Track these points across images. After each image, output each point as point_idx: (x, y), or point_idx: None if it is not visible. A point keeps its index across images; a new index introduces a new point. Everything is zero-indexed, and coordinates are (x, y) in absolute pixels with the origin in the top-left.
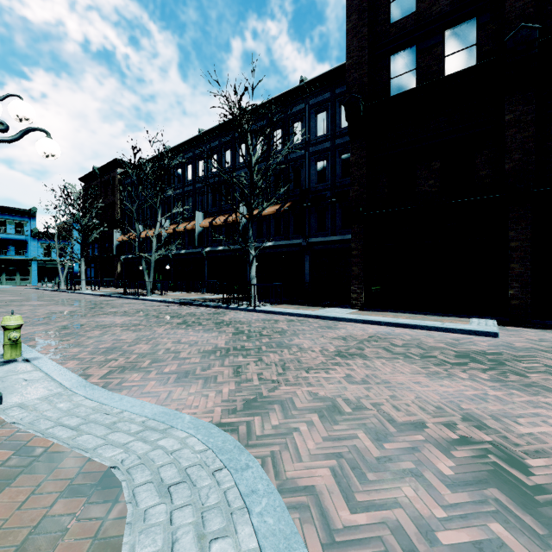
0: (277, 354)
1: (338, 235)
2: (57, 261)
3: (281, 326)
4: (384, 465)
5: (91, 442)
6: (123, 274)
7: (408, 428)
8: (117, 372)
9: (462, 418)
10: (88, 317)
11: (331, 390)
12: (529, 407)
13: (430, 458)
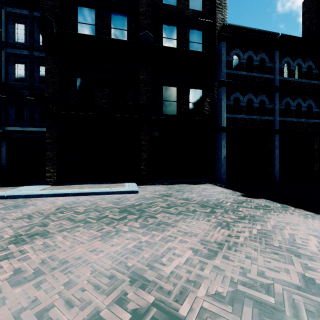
0: None
1: (36, 127)
2: None
3: None
4: None
5: None
6: None
7: None
8: None
9: (130, 281)
10: None
11: None
12: (164, 244)
13: None
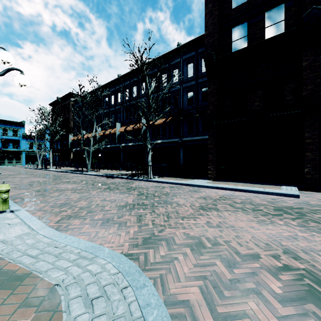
0: (163, 207)
1: (200, 136)
2: (36, 152)
3: (166, 190)
4: (234, 285)
5: (44, 267)
6: (74, 159)
7: (248, 258)
8: (66, 219)
9: (283, 252)
10: (52, 185)
11: (198, 231)
12: None
13: (265, 280)
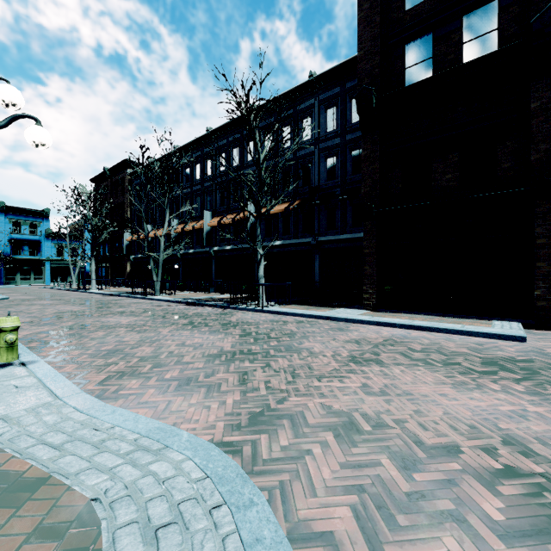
0: (286, 358)
1: (348, 234)
2: (69, 261)
3: (290, 328)
4: (416, 503)
5: (74, 466)
6: (133, 274)
7: (440, 453)
8: (116, 377)
9: (503, 441)
10: (94, 317)
11: (347, 402)
12: None
13: (472, 495)
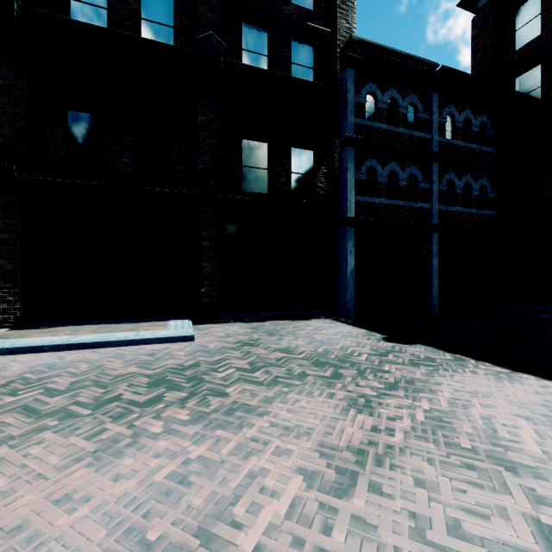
0: None
1: None
2: None
3: None
4: None
5: None
6: None
7: None
8: None
9: None
10: None
11: None
12: (240, 462)
13: None
